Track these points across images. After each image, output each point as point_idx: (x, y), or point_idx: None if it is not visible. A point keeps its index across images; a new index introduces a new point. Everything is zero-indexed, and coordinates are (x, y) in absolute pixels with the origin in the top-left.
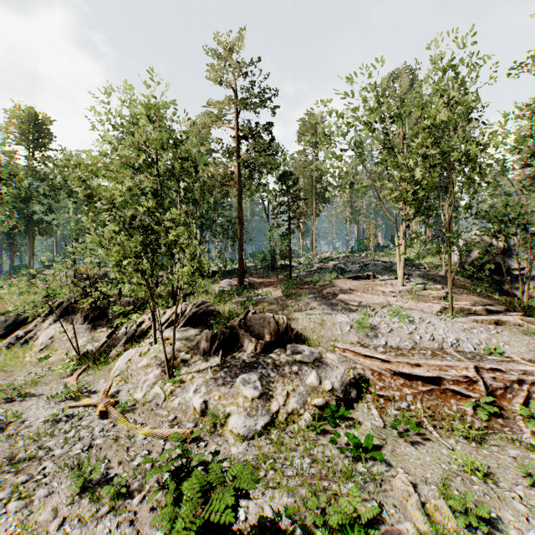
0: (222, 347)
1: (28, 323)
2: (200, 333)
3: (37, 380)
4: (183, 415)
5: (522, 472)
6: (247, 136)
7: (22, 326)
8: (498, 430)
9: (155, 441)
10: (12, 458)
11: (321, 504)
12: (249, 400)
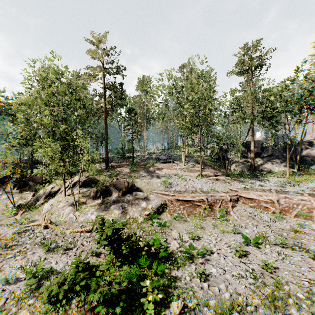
0: (102, 195)
1: None
2: (89, 190)
3: None
4: (86, 223)
5: (212, 225)
6: (110, 89)
7: None
8: (210, 216)
9: (75, 234)
10: (5, 246)
11: (147, 241)
12: (117, 214)
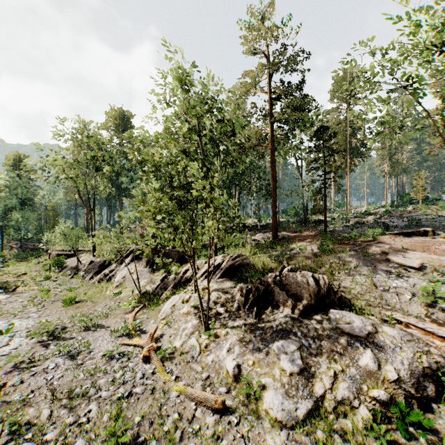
0: (257, 303)
1: (112, 264)
2: (235, 285)
3: (108, 313)
4: (216, 375)
5: None
6: (280, 97)
7: (108, 266)
8: None
9: (186, 402)
10: (71, 390)
11: None
12: (287, 375)
